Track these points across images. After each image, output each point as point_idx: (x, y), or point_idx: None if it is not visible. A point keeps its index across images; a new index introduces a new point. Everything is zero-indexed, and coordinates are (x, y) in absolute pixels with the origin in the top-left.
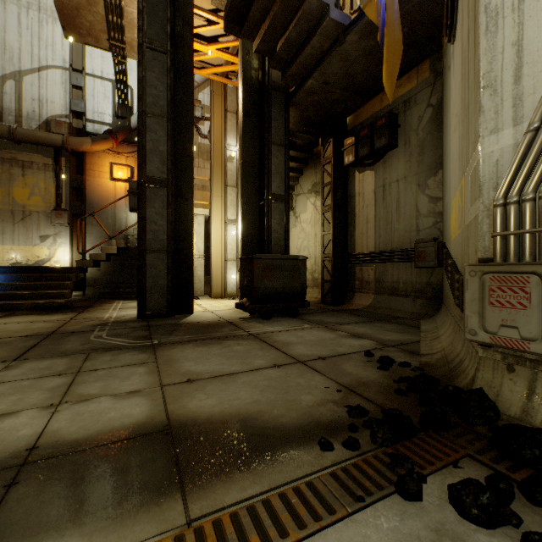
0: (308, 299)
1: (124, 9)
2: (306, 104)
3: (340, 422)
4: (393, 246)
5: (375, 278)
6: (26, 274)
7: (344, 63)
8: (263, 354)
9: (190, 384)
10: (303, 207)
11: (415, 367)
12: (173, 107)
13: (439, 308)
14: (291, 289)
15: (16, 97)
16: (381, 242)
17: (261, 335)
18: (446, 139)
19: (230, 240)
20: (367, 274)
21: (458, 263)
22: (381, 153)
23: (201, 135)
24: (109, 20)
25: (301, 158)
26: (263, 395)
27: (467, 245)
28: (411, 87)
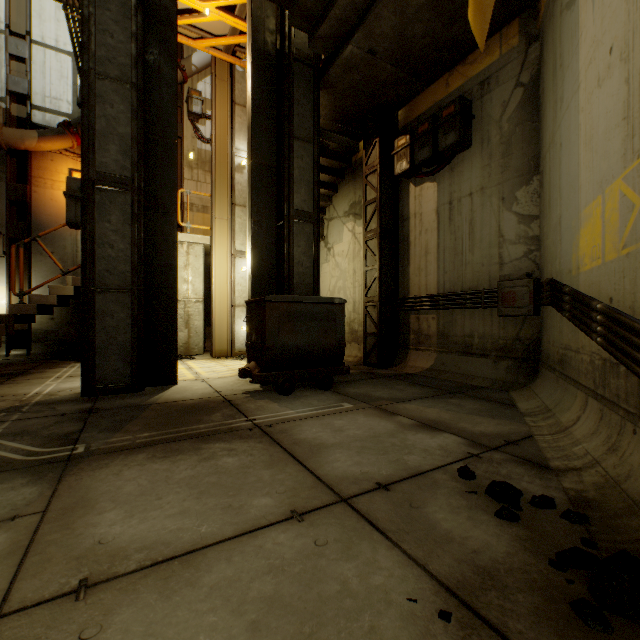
0: (345, 358)
1: None
2: (343, 87)
3: None
4: (464, 286)
5: (438, 330)
6: None
7: (399, 19)
8: (272, 478)
9: (75, 607)
10: (338, 235)
11: (572, 514)
12: (141, 68)
13: (534, 374)
14: (323, 347)
15: None
16: (447, 281)
17: (273, 428)
18: (558, 120)
19: (240, 279)
20: (426, 325)
21: (624, 308)
22: (448, 156)
23: (201, 138)
24: None
25: (336, 169)
26: None
27: None
28: (491, 61)
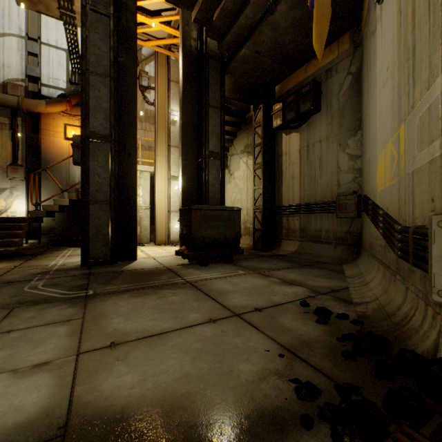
0: (241, 245)
1: None
2: (239, 73)
3: (289, 409)
4: (316, 199)
5: (300, 227)
6: None
7: (274, 33)
8: (199, 305)
9: (112, 351)
10: (237, 165)
11: (355, 321)
12: (116, 67)
13: (358, 254)
14: (227, 237)
15: None
16: (305, 195)
17: (197, 283)
18: (368, 100)
19: (173, 194)
20: (293, 224)
21: (391, 213)
22: (306, 117)
23: (147, 102)
24: None
25: (235, 123)
26: (195, 366)
27: (412, 193)
28: (332, 58)
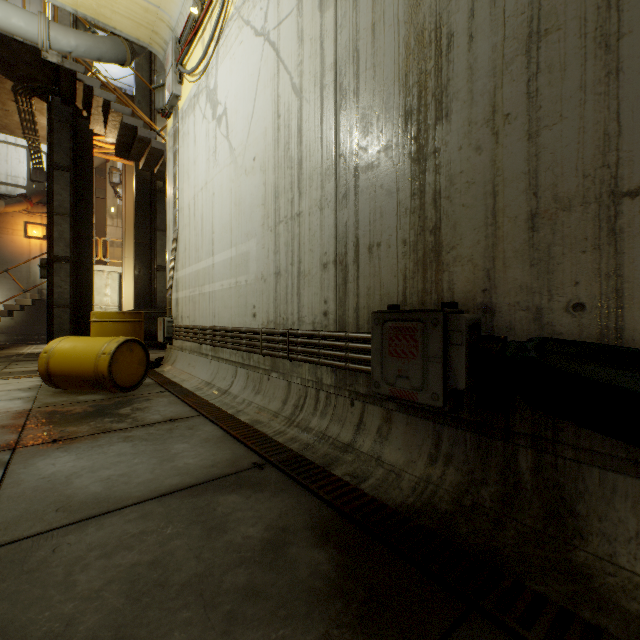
0: None
1: (37, 121)
2: None
3: None
4: None
5: None
6: None
7: None
8: None
9: None
10: None
11: None
12: (75, 207)
13: None
14: None
15: None
16: None
17: None
18: None
19: None
20: None
21: None
22: None
23: (120, 198)
24: (24, 125)
25: None
26: None
27: None
28: None
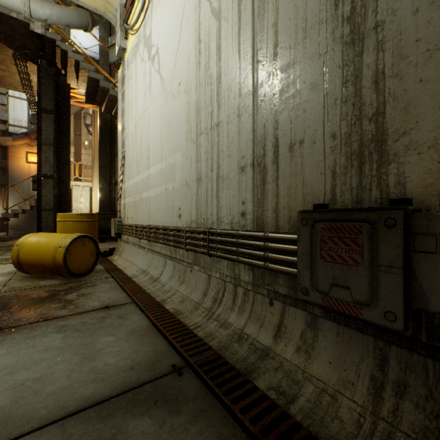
0: None
1: (32, 80)
2: None
3: None
4: None
5: None
6: None
7: None
8: None
9: None
10: None
11: None
12: (57, 139)
13: None
14: None
15: None
16: None
17: None
18: None
19: None
20: None
21: None
22: None
23: (91, 134)
24: (23, 83)
25: None
26: None
27: None
28: None
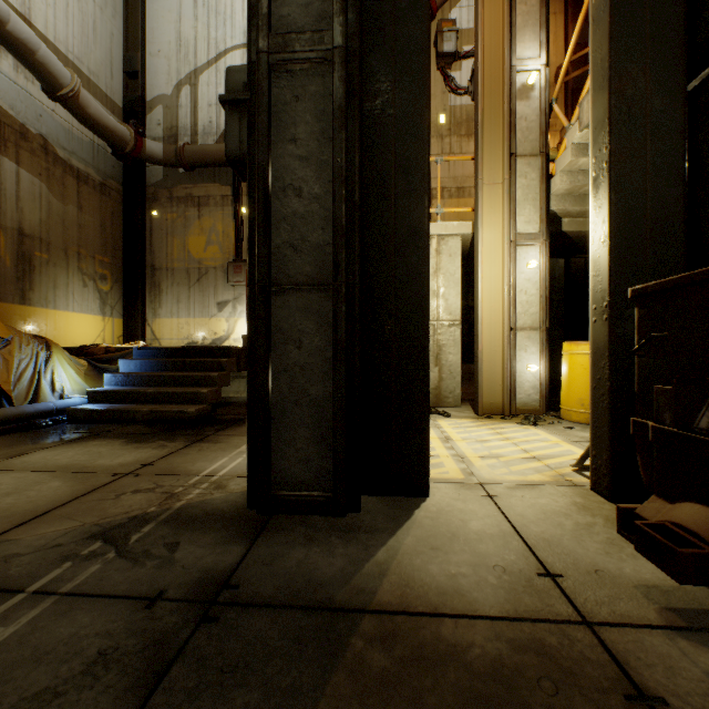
0: None
1: None
2: None
3: None
4: None
5: None
6: (166, 359)
7: None
8: None
9: None
10: None
11: None
12: None
13: None
14: None
15: (191, 109)
16: None
17: None
18: None
19: (523, 283)
20: None
21: None
22: None
23: (454, 89)
24: None
25: None
26: None
27: None
28: None
